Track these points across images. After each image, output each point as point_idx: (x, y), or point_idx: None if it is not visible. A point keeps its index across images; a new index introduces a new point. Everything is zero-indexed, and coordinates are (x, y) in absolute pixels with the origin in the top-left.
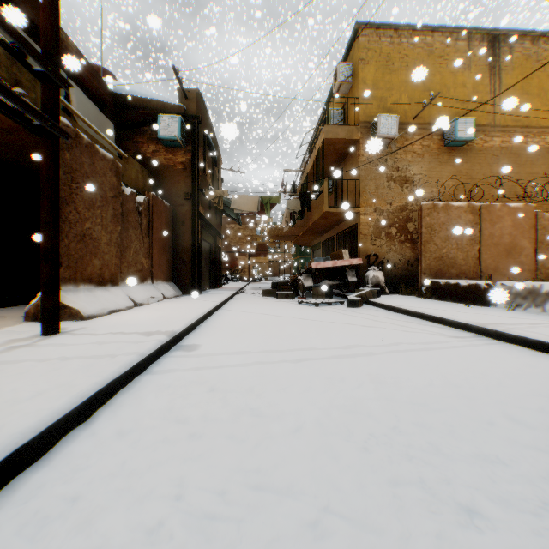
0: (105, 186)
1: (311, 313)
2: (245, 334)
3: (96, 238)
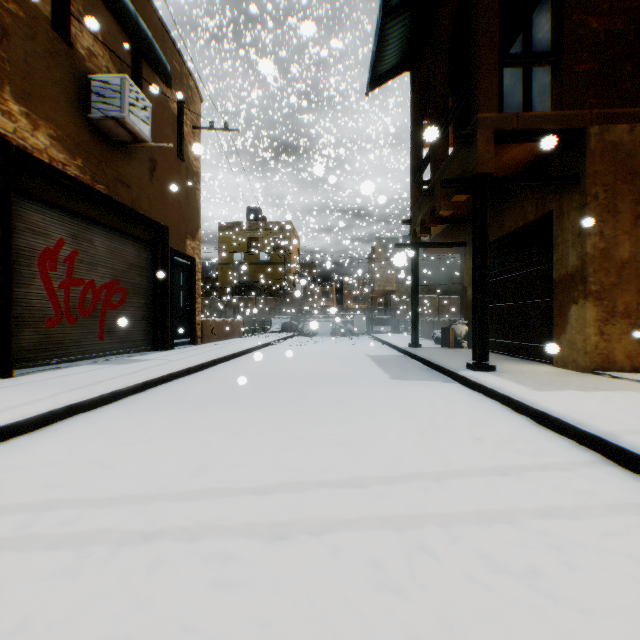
0: None
1: None
2: None
3: None
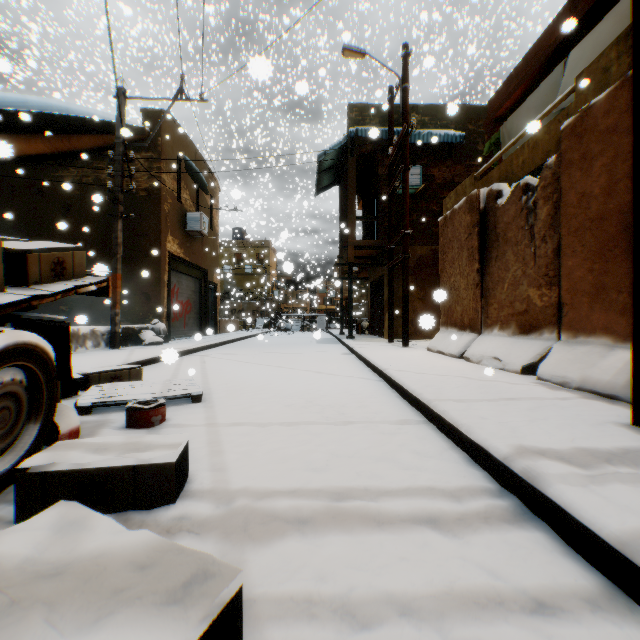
0: (461, 234)
1: (245, 370)
2: (322, 357)
3: (457, 288)
